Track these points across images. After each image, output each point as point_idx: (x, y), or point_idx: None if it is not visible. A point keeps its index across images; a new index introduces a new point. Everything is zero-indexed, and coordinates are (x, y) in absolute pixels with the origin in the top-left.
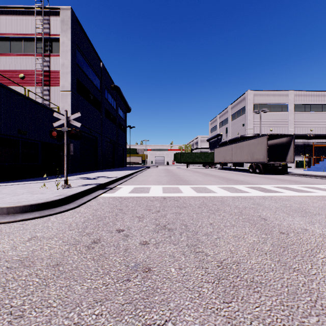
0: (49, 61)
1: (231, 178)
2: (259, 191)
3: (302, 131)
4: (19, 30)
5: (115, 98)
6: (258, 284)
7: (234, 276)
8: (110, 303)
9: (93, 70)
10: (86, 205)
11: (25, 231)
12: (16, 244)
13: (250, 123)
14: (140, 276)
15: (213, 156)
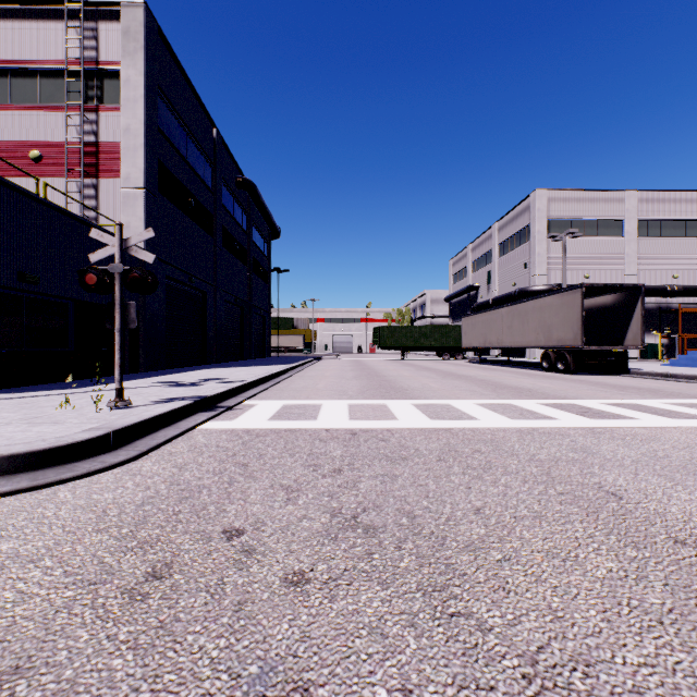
0: (96, 123)
1: (502, 382)
2: (576, 414)
3: (655, 279)
4: (29, 54)
5: (247, 206)
6: None
7: None
8: None
9: (197, 144)
10: (161, 453)
11: None
12: None
13: (542, 262)
14: None
15: (459, 334)
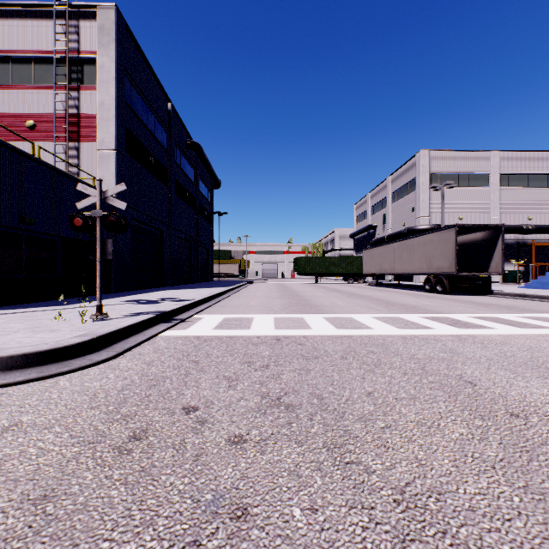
0: (77, 99)
1: (393, 300)
2: (448, 325)
3: (514, 220)
4: (25, 45)
5: (194, 163)
6: None
7: (437, 531)
8: None
9: (156, 115)
10: (133, 353)
11: (2, 410)
12: None
13: (425, 206)
14: (224, 532)
15: (360, 263)
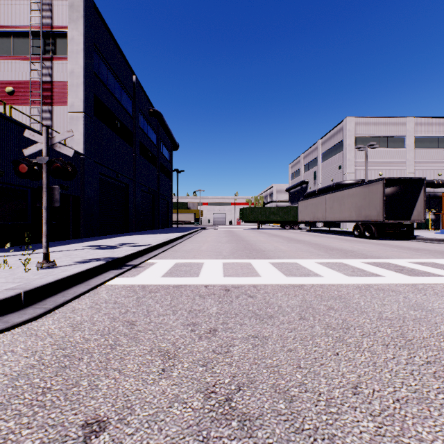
0: (51, 68)
1: (330, 245)
2: (395, 272)
3: (426, 176)
4: (5, 21)
5: (156, 128)
6: None
7: None
8: None
9: (122, 85)
10: (65, 309)
11: None
12: None
13: (351, 164)
14: None
15: (295, 212)
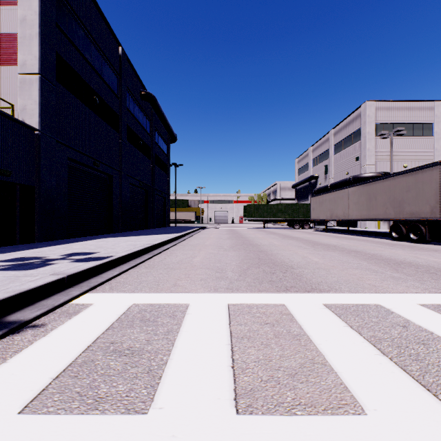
0: None
1: (380, 254)
2: None
3: None
4: None
5: (150, 115)
6: None
7: None
8: None
9: (103, 55)
10: None
11: None
12: None
13: (371, 155)
14: None
15: (306, 210)
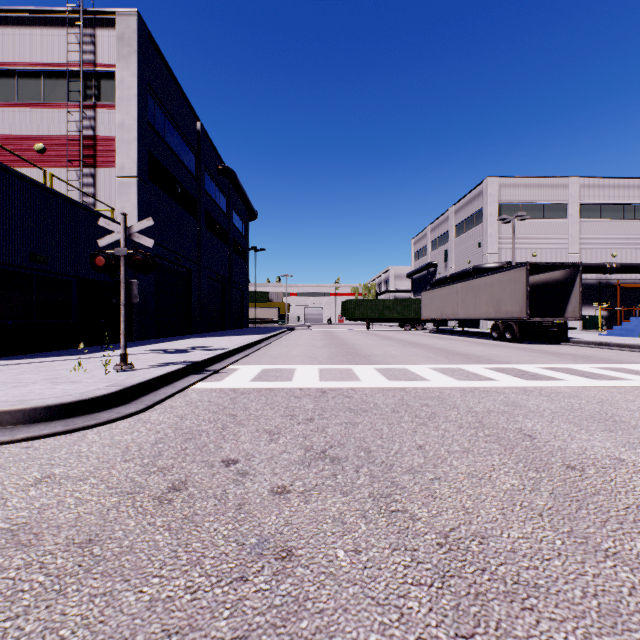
0: (93, 119)
1: (455, 349)
2: (513, 377)
3: (596, 258)
4: (34, 57)
5: (227, 191)
6: (531, 591)
7: (476, 569)
8: (200, 639)
9: (183, 136)
10: (164, 406)
11: (31, 463)
12: (6, 492)
13: (493, 241)
14: (270, 570)
15: (419, 307)
